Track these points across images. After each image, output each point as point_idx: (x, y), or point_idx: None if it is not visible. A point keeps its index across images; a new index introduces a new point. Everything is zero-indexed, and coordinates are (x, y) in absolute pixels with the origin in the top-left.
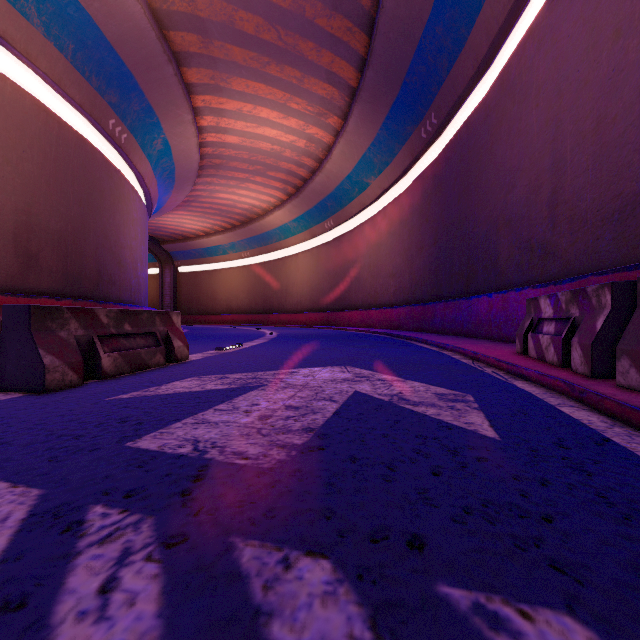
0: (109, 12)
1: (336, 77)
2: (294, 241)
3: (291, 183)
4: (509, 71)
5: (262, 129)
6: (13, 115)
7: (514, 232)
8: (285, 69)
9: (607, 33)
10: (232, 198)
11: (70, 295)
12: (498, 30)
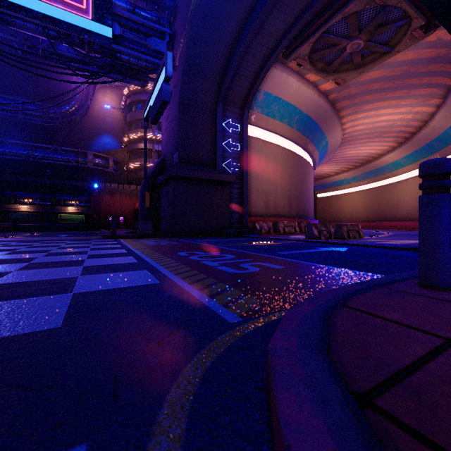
0: (316, 112)
1: (434, 84)
2: (403, 171)
3: (401, 136)
4: None
5: (380, 118)
6: (287, 160)
7: None
8: (397, 92)
9: None
10: (356, 152)
11: (298, 217)
12: None
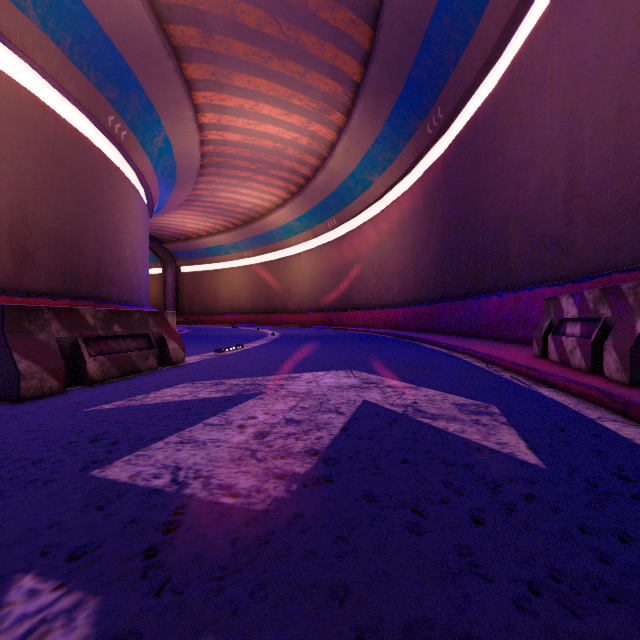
0: (107, 5)
1: (339, 72)
2: (297, 240)
3: (293, 182)
4: (520, 61)
5: (264, 126)
6: (8, 110)
7: (526, 229)
8: (287, 64)
9: (631, 14)
10: (234, 197)
11: (68, 295)
12: (509, 18)
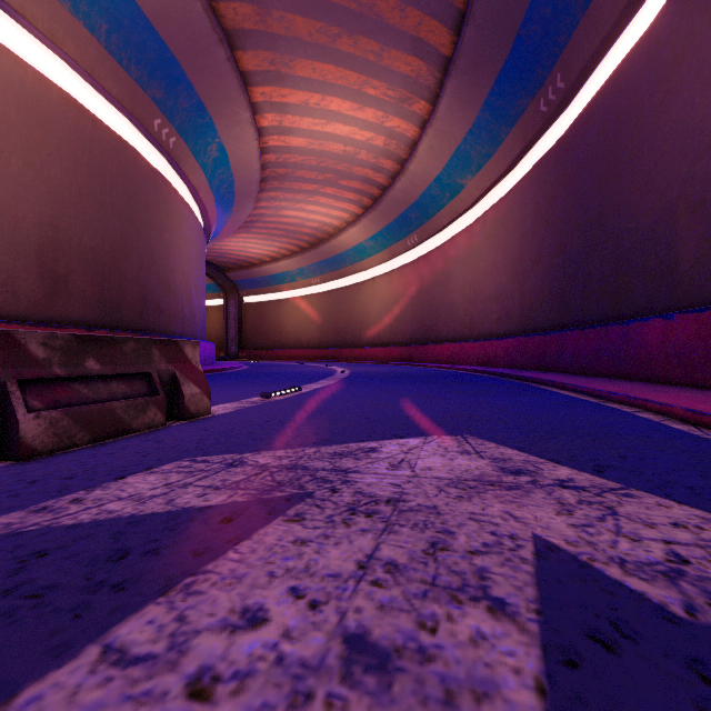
0: None
1: (424, 45)
2: (370, 263)
3: (367, 193)
4: None
5: (332, 126)
6: (36, 110)
7: (710, 218)
8: (359, 41)
9: None
10: (300, 216)
11: (107, 325)
12: None
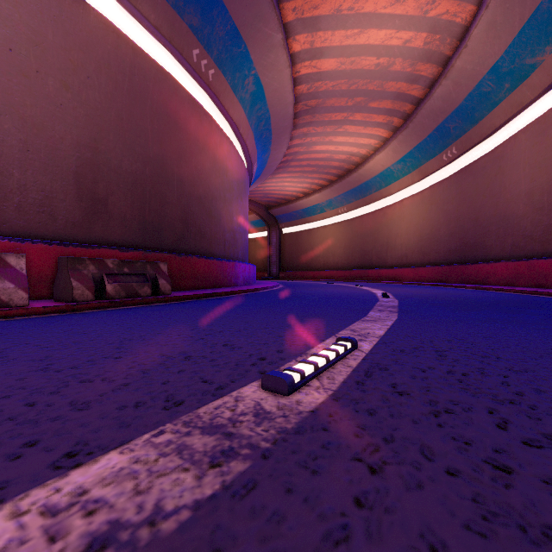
0: None
1: None
2: (397, 186)
3: (398, 112)
4: None
5: (365, 35)
6: (74, 33)
7: None
8: None
9: None
10: (329, 149)
11: (148, 247)
12: None
